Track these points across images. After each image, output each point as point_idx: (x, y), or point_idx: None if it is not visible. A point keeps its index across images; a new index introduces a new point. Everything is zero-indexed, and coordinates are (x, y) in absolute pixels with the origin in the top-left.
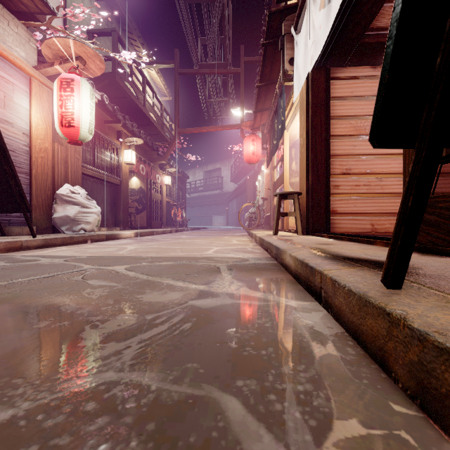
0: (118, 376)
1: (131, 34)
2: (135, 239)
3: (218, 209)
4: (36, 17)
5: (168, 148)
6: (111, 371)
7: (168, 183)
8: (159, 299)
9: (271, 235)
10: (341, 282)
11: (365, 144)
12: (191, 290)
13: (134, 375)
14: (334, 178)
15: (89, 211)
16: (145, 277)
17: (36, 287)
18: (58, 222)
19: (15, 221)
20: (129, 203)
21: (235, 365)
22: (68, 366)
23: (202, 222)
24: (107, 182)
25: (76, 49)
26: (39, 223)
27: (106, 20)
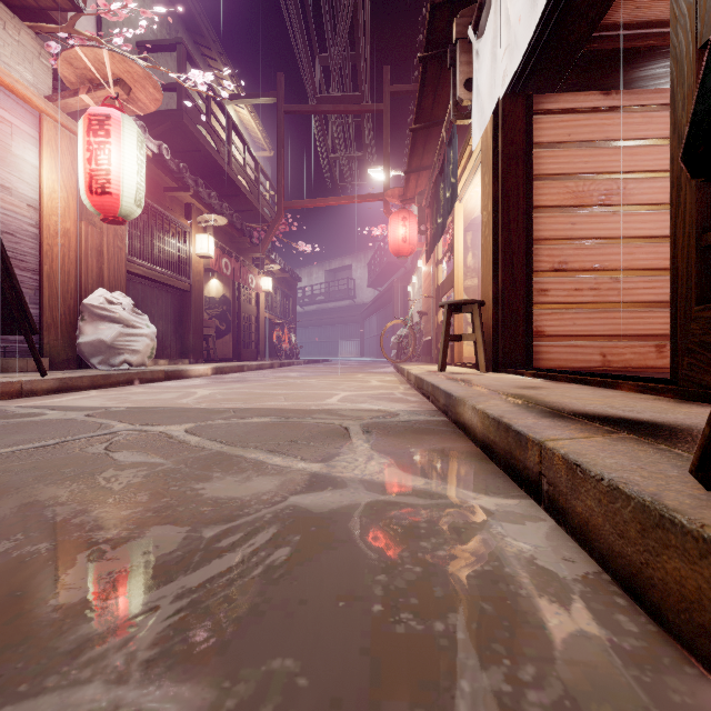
0: (110, 698)
1: (209, 50)
2: (212, 378)
3: (348, 331)
4: (50, 16)
5: (267, 232)
6: (98, 682)
7: (267, 288)
8: (236, 491)
9: (435, 371)
10: (590, 468)
11: (592, 221)
12: (296, 474)
13: (148, 693)
14: (539, 278)
15: (137, 332)
16: (216, 446)
17: (18, 467)
18: (86, 351)
19: (15, 348)
20: (206, 321)
21: (379, 666)
22: (7, 665)
23: (322, 351)
24: (169, 286)
25: (114, 67)
26: (54, 353)
27: (168, 26)
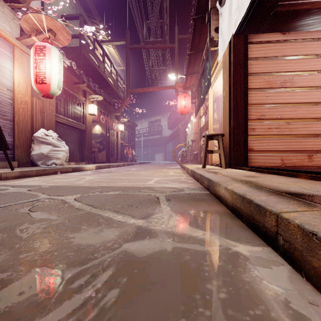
0: None
1: (95, 20)
2: (95, 171)
3: (158, 149)
4: (18, 0)
5: (121, 104)
6: None
7: (122, 129)
8: (92, 240)
9: (200, 168)
10: None
11: (276, 95)
12: (129, 227)
13: None
14: (251, 123)
15: (59, 149)
16: (88, 208)
17: None
18: (35, 158)
19: (1, 157)
20: (93, 144)
21: None
22: None
23: (147, 158)
24: (76, 128)
25: (47, 23)
26: (20, 159)
27: (76, 8)
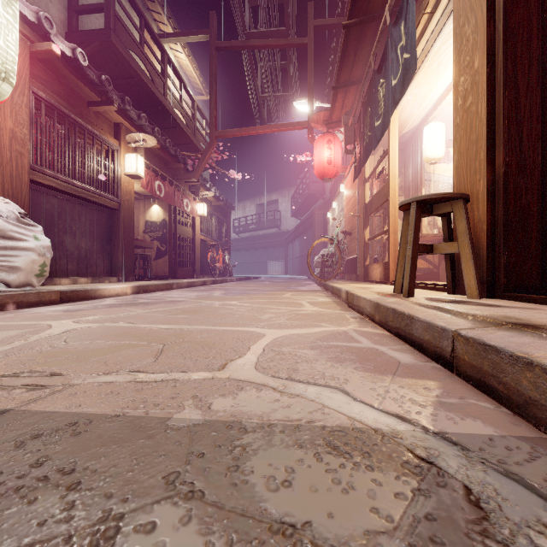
0: None
1: None
2: (126, 298)
3: (274, 253)
4: None
5: (200, 160)
6: None
7: (202, 213)
8: None
9: (396, 296)
10: None
11: None
12: None
13: None
14: None
15: (17, 245)
16: None
17: None
18: None
19: None
20: (144, 241)
21: None
22: None
23: (253, 270)
24: (94, 203)
25: None
26: None
27: None
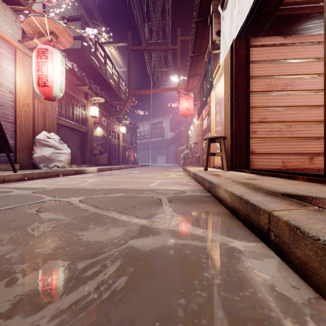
0: None
1: (96, 21)
2: (97, 173)
3: (160, 151)
4: (20, 2)
5: (123, 106)
6: None
7: (123, 131)
8: (100, 237)
9: (202, 170)
10: (307, 231)
11: (278, 98)
12: (133, 226)
13: None
14: (252, 126)
15: (61, 152)
16: (93, 209)
17: None
18: (37, 160)
19: (3, 159)
20: (94, 147)
21: None
22: None
23: (149, 161)
24: (77, 130)
25: (50, 26)
26: (22, 162)
27: (77, 10)
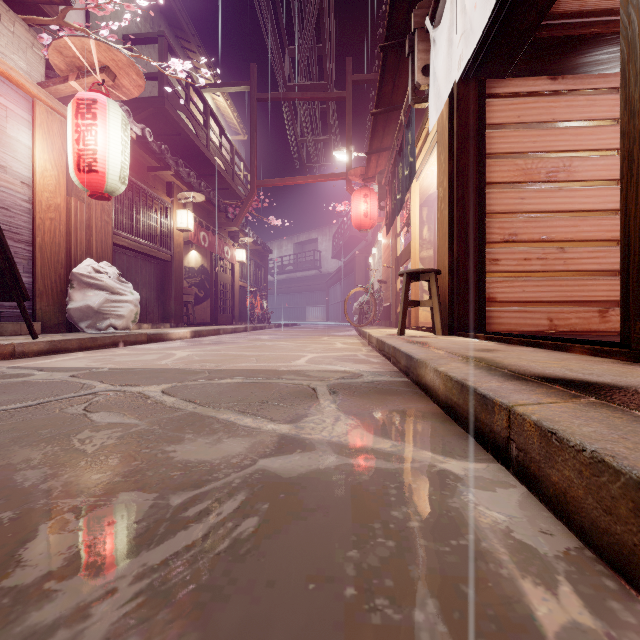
0: None
1: (188, 43)
2: (191, 341)
3: (314, 298)
4: (42, 9)
5: (241, 208)
6: None
7: (242, 259)
8: (206, 454)
9: (395, 335)
10: (568, 437)
11: (540, 196)
12: (265, 435)
13: None
14: (491, 249)
15: (122, 299)
16: (190, 407)
17: None
18: (75, 316)
19: (10, 313)
20: (185, 288)
21: None
22: None
23: (291, 316)
24: (152, 257)
25: (100, 55)
26: (46, 318)
27: (151, 21)
